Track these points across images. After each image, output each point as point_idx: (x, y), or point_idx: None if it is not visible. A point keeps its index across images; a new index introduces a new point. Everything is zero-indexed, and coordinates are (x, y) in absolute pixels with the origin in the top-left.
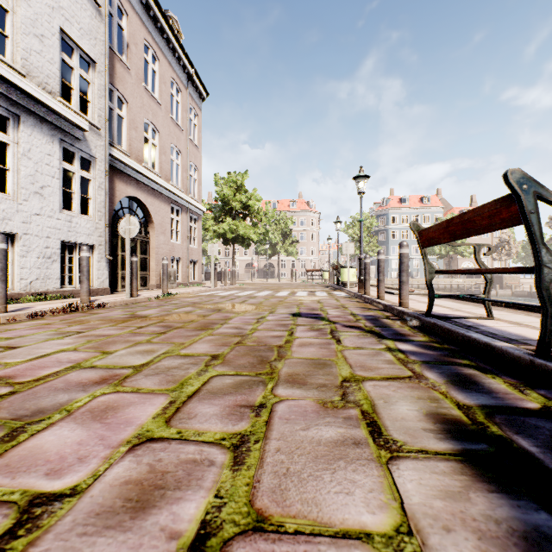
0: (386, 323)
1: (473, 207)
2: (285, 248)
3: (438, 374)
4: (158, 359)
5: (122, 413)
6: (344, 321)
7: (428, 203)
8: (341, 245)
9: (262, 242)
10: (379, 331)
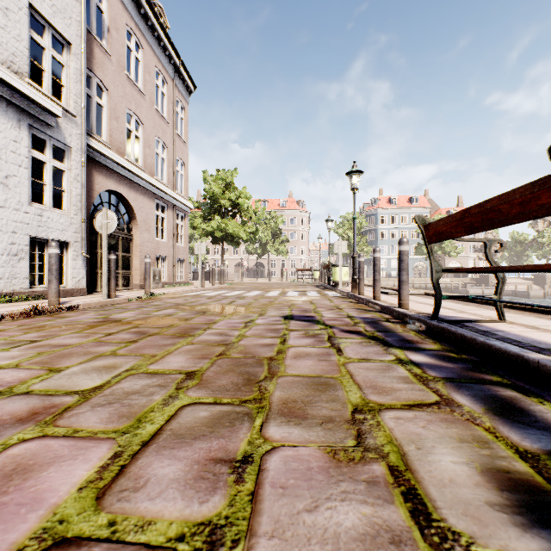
0: (388, 327)
1: (459, 208)
2: (275, 248)
3: (471, 398)
4: (117, 379)
5: (33, 480)
6: (341, 324)
7: (416, 204)
8: (331, 244)
9: (252, 241)
10: (382, 337)
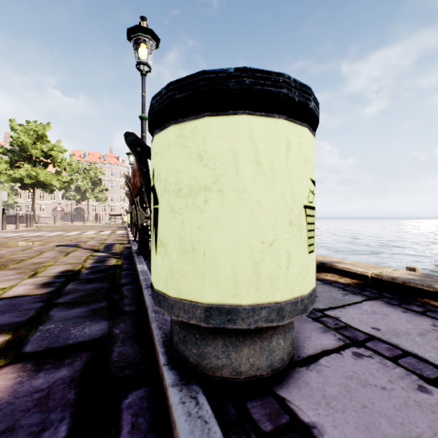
0: (114, 246)
1: None
2: (95, 195)
3: (94, 261)
4: None
5: None
6: (89, 246)
7: None
8: None
9: (67, 189)
10: (101, 250)
